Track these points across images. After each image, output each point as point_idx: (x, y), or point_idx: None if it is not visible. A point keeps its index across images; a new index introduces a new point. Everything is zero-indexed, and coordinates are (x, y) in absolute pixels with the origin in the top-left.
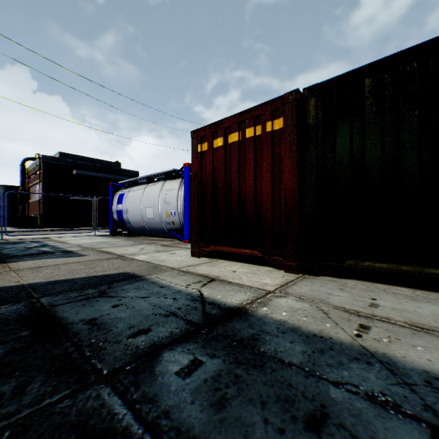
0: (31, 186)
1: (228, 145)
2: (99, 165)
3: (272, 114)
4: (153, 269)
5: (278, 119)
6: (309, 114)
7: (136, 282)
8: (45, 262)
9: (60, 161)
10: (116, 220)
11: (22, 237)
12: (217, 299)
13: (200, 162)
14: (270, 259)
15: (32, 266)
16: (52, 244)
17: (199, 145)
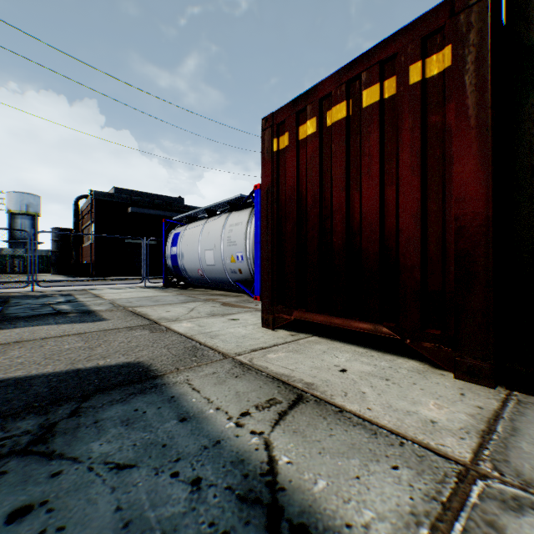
0: (85, 229)
1: (325, 131)
2: (157, 201)
3: (423, 45)
4: (189, 357)
5: (436, 54)
6: (525, 18)
7: (138, 397)
8: (36, 331)
9: (113, 197)
10: (170, 267)
11: (59, 289)
12: (317, 500)
13: (276, 169)
14: (417, 346)
15: (8, 340)
16: (81, 299)
17: (275, 140)
